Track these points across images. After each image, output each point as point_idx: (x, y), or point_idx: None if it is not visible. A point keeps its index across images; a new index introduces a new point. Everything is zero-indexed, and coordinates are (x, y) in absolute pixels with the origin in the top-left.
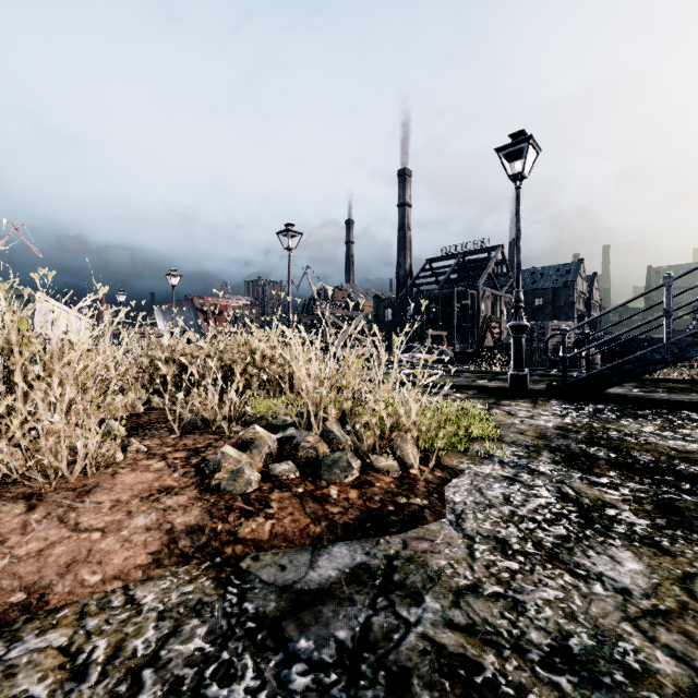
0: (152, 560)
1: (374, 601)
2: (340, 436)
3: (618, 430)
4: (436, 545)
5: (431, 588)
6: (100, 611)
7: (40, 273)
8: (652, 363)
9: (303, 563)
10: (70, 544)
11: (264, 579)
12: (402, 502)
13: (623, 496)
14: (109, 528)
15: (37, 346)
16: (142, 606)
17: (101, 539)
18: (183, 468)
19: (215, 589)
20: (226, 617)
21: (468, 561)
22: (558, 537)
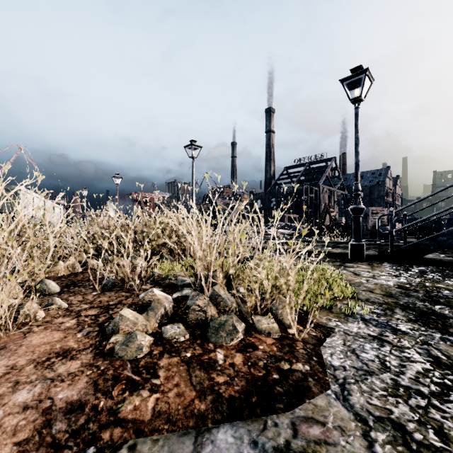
0: (16, 452)
1: None
2: (226, 299)
3: (448, 289)
4: (329, 432)
5: None
6: None
7: None
8: None
9: None
10: None
11: None
12: (286, 368)
13: None
14: None
15: None
16: None
17: None
18: (89, 327)
19: None
20: None
21: None
22: None
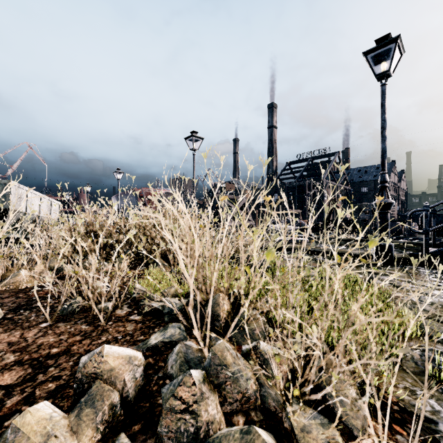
0: None
1: None
2: (238, 375)
3: None
4: None
5: None
6: None
7: None
8: None
9: None
10: None
11: None
12: None
13: None
14: None
15: None
16: None
17: None
18: None
19: None
20: None
21: None
22: None
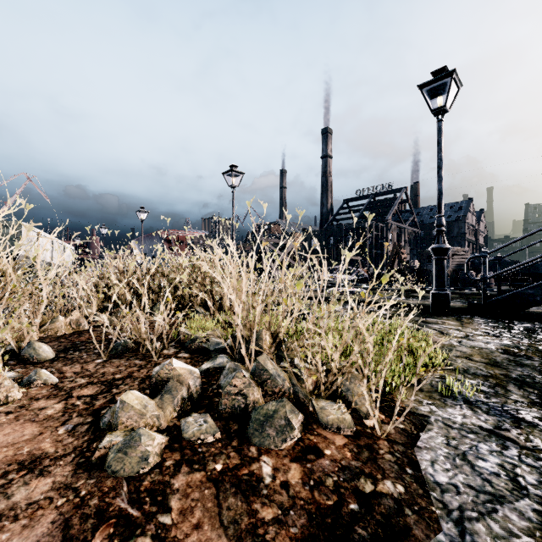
0: None
1: None
2: (276, 376)
3: None
4: None
5: None
6: None
7: None
8: None
9: None
10: None
11: None
12: (368, 490)
13: None
14: None
15: None
16: None
17: None
18: (79, 416)
19: None
20: None
21: None
22: None
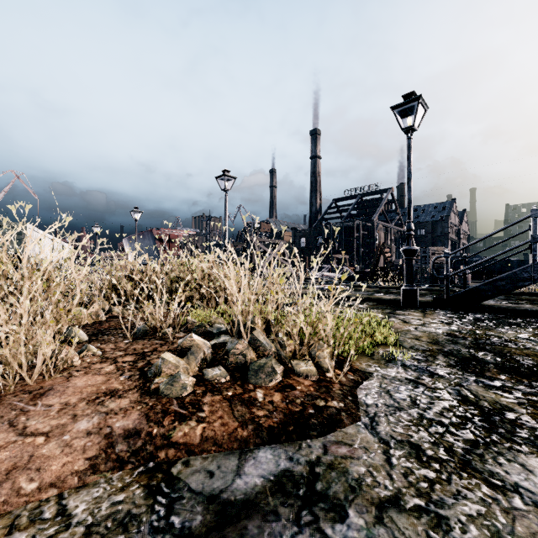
0: (88, 465)
1: (298, 515)
2: (266, 344)
3: (498, 336)
4: (355, 450)
5: (353, 500)
6: (30, 524)
7: (16, 205)
8: (521, 280)
9: (230, 469)
10: (14, 449)
11: (192, 487)
12: (321, 405)
13: (517, 400)
14: (53, 432)
15: (8, 266)
16: (71, 519)
17: (44, 444)
18: (129, 371)
19: (144, 499)
20: (151, 534)
21: (386, 468)
22: (467, 442)
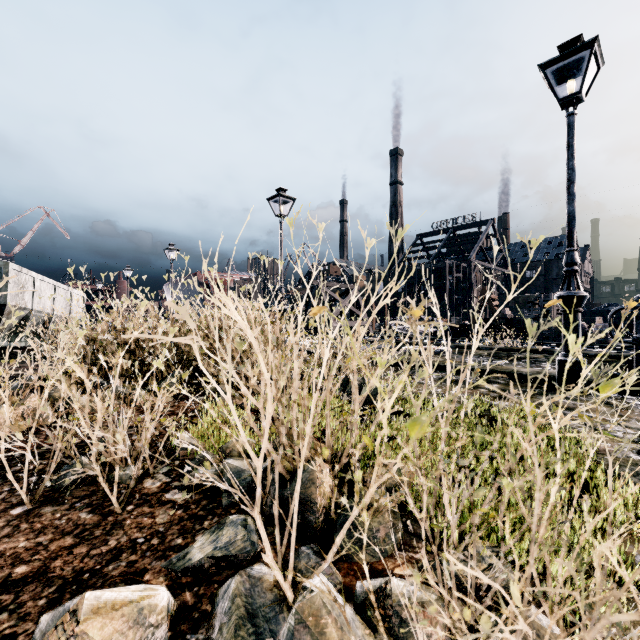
0: None
1: None
2: None
3: None
4: None
5: None
6: None
7: None
8: None
9: None
10: None
11: None
12: None
13: None
14: None
15: None
16: None
17: None
18: None
19: None
20: None
21: None
22: None
